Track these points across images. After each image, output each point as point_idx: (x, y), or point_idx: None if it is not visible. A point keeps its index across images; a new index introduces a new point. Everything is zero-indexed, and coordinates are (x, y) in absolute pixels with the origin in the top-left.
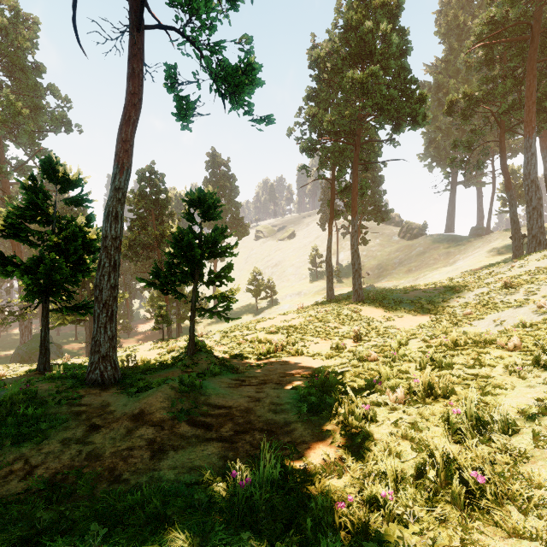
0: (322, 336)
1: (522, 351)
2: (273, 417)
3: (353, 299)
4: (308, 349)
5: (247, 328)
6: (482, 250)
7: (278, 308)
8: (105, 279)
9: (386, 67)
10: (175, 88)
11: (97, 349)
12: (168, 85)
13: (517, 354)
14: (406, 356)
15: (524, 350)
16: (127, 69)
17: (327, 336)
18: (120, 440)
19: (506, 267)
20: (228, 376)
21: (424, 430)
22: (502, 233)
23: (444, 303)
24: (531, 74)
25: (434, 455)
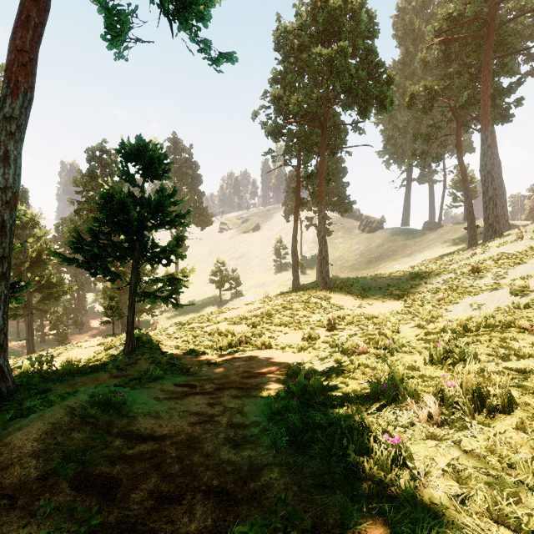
0: (291, 325)
1: None
2: (231, 456)
3: (320, 287)
4: (277, 341)
5: (208, 319)
6: (436, 242)
7: (242, 300)
8: None
9: (354, 47)
10: (106, 4)
11: None
12: None
13: None
14: (405, 346)
15: None
16: None
17: (297, 325)
18: None
19: (465, 254)
20: (174, 380)
21: (521, 492)
22: (453, 226)
23: (413, 289)
24: (486, 70)
25: None
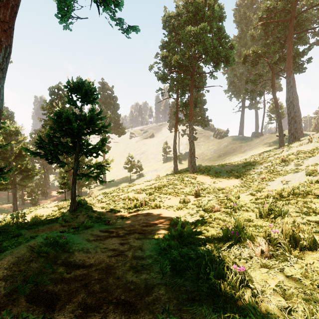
0: (173, 194)
1: None
2: (134, 278)
3: (190, 171)
4: (164, 204)
5: (122, 190)
6: (259, 144)
7: (143, 179)
8: None
9: (211, 26)
10: None
11: None
12: None
13: None
14: (243, 207)
15: None
16: None
17: (176, 194)
18: None
19: (277, 151)
20: (100, 228)
21: None
22: (269, 135)
23: (246, 172)
24: (290, 41)
25: None
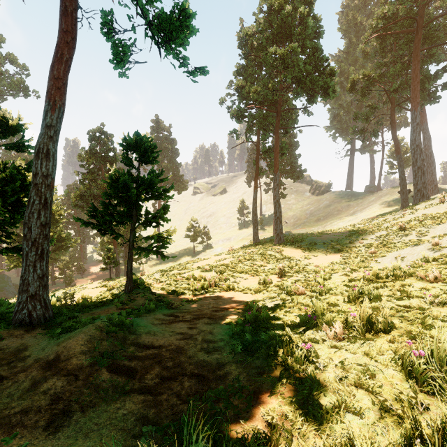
0: (251, 273)
1: (444, 282)
2: (205, 358)
3: (275, 242)
4: (239, 285)
5: (184, 267)
6: (375, 203)
7: (212, 251)
8: (34, 217)
9: (303, 46)
10: (112, 36)
11: (24, 288)
12: (105, 31)
13: (440, 285)
14: (332, 289)
15: (446, 281)
16: (60, 7)
17: (255, 273)
18: (19, 398)
19: (397, 215)
20: (163, 312)
21: (377, 373)
22: (390, 190)
23: (351, 244)
24: (416, 60)
25: (420, 423)
